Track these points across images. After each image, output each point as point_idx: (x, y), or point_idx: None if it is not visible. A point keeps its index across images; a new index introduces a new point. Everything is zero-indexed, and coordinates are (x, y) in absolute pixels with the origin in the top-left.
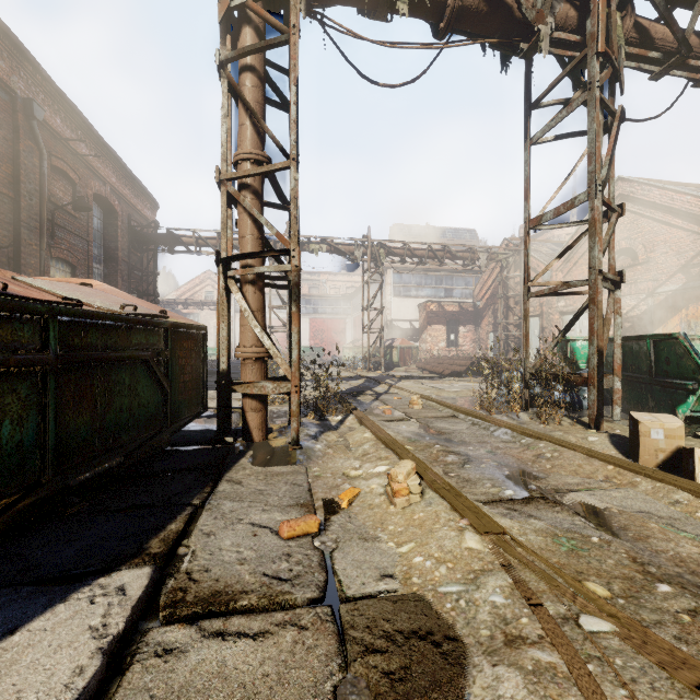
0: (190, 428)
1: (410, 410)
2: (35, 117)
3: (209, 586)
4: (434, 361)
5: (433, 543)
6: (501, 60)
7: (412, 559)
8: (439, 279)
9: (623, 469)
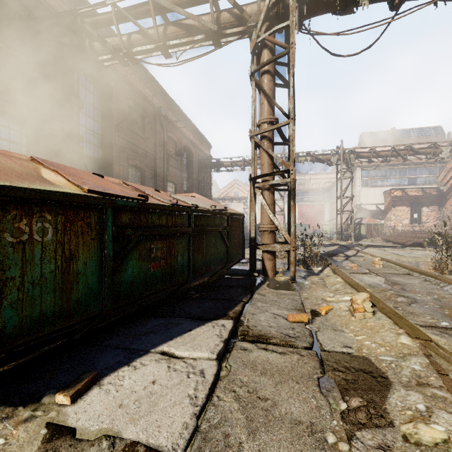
0: (234, 267)
1: (372, 268)
2: (162, 115)
3: (257, 332)
4: (397, 234)
5: (378, 337)
6: None
7: (363, 342)
8: (402, 171)
9: None
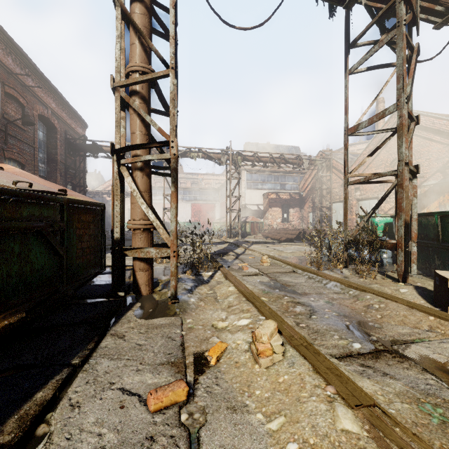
0: (96, 282)
1: (261, 267)
2: None
3: None
4: (274, 231)
5: (305, 420)
6: (329, 10)
7: (285, 444)
8: (276, 177)
9: (444, 320)
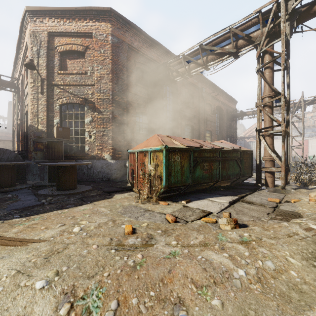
0: (248, 182)
1: None
2: (203, 92)
3: (249, 201)
4: None
5: (312, 209)
6: None
7: (303, 209)
8: None
9: None
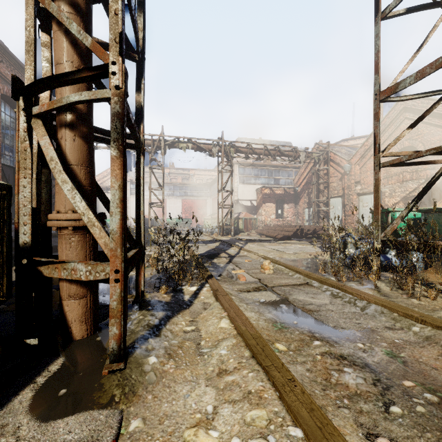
0: None
1: (263, 275)
2: None
3: None
4: (268, 228)
5: None
6: None
7: None
8: (270, 172)
9: None
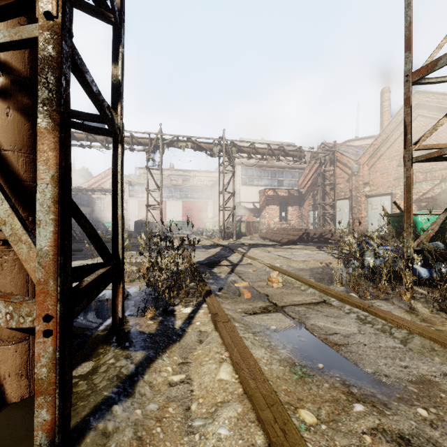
0: None
1: (271, 290)
2: None
3: None
4: (272, 232)
5: None
6: None
7: None
8: (273, 173)
9: None
